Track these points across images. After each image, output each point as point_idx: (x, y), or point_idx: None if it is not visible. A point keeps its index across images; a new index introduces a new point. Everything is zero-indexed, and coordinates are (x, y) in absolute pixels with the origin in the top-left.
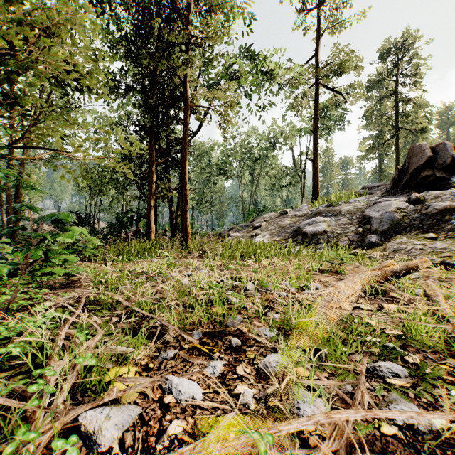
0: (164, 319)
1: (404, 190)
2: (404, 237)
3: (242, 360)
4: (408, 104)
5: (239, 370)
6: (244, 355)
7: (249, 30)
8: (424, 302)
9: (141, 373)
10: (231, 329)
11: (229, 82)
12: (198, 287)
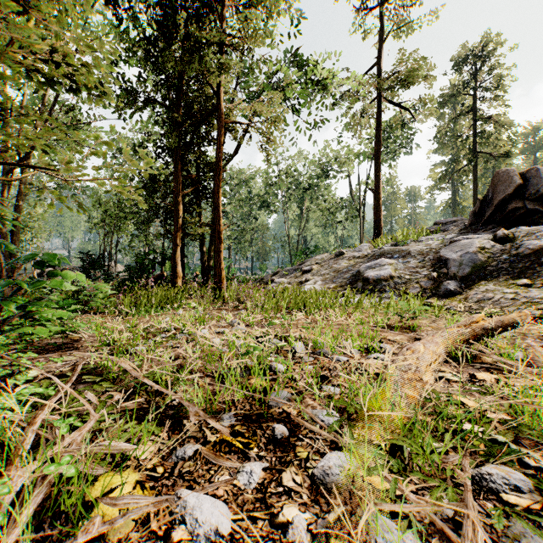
0: (185, 395)
1: (487, 226)
2: (490, 283)
3: (290, 462)
4: (488, 124)
5: (285, 478)
6: (293, 452)
7: (298, 31)
8: (530, 370)
9: (144, 484)
10: (275, 411)
11: (273, 93)
12: (233, 349)
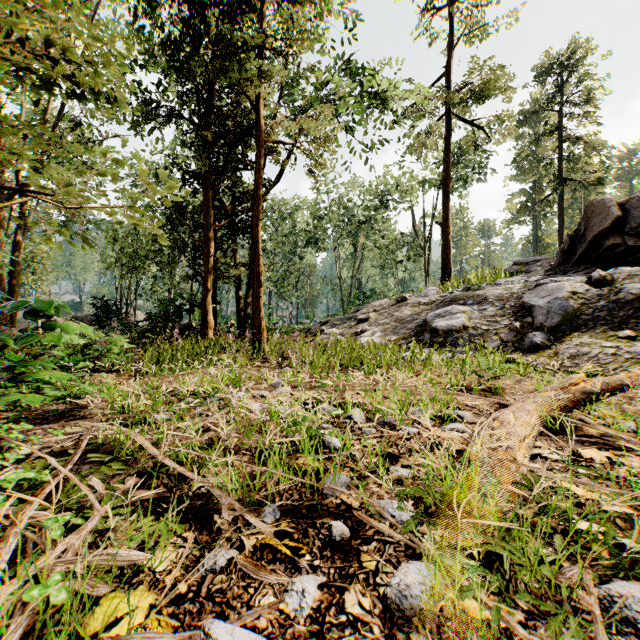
0: (216, 480)
1: (579, 267)
2: (585, 335)
3: (354, 575)
4: (577, 145)
5: (349, 601)
6: (358, 562)
7: (352, 35)
8: None
9: (161, 609)
10: (331, 502)
11: (323, 106)
12: (276, 417)
